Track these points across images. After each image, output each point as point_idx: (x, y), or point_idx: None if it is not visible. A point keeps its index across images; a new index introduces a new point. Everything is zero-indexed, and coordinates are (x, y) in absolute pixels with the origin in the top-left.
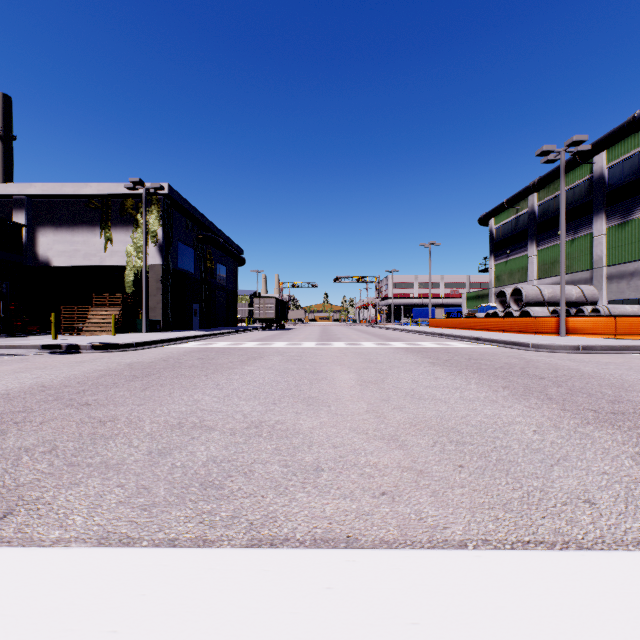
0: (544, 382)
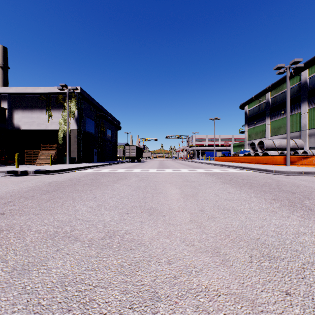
0: (297, 196)
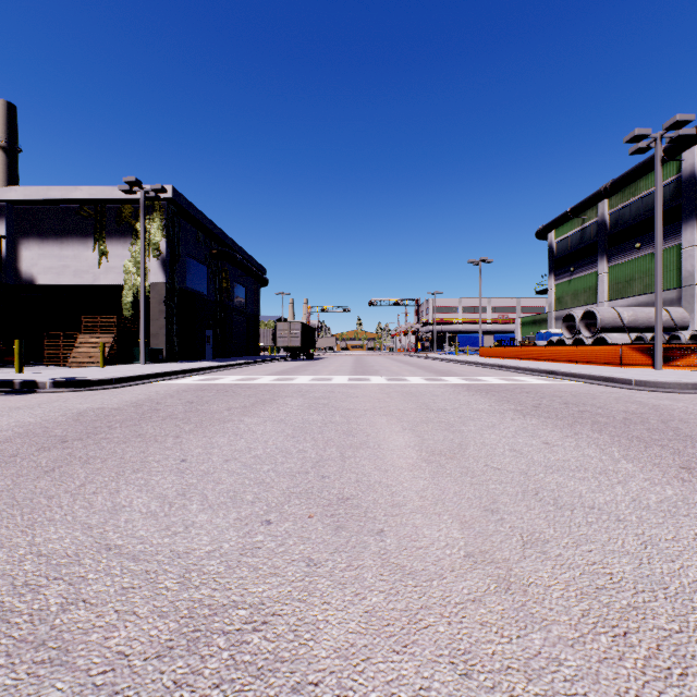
0: None
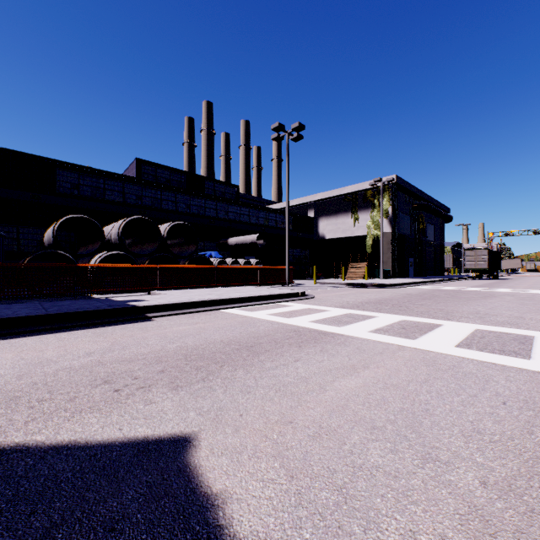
0: None
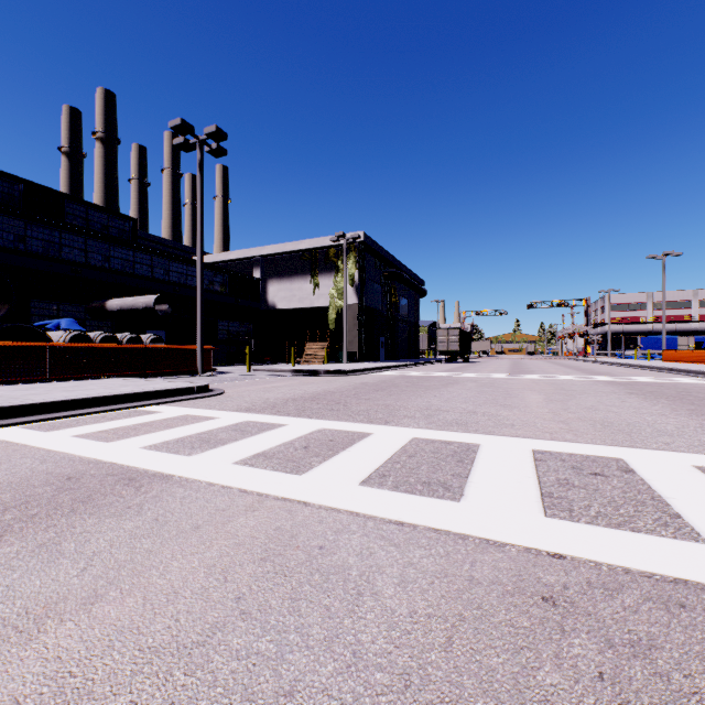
0: None
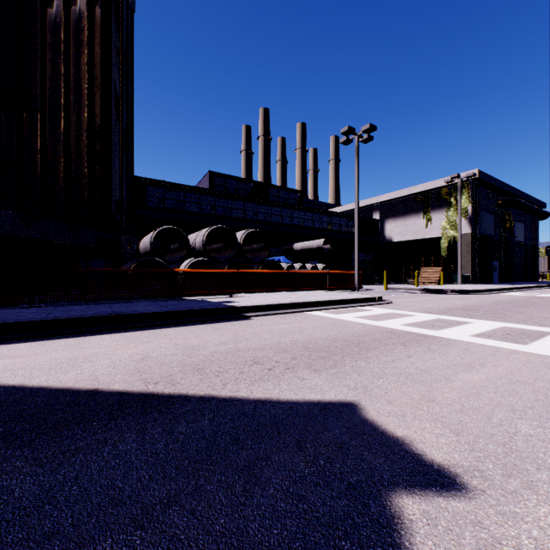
0: None
